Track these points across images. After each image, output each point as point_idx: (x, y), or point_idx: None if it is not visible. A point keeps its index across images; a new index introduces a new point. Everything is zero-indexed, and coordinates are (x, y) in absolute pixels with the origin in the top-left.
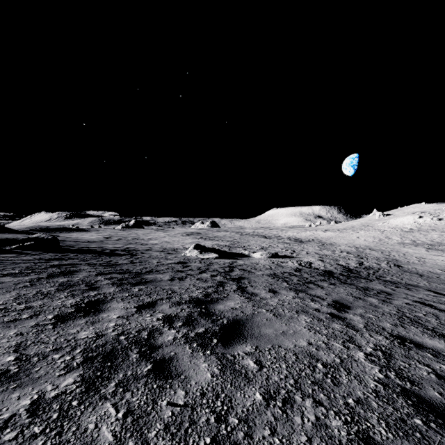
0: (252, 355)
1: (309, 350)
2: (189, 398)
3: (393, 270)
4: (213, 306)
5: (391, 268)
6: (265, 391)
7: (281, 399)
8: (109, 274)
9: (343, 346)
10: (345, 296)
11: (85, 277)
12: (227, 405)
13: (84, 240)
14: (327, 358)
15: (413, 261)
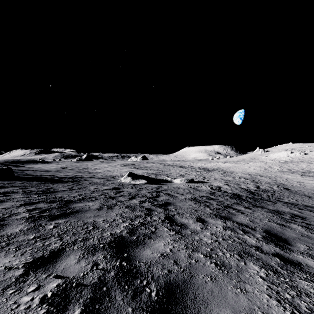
0: None
1: None
2: None
3: (285, 192)
4: (137, 253)
5: (282, 190)
6: None
7: None
8: (35, 204)
9: None
10: (270, 223)
11: (4, 208)
12: None
13: (44, 169)
14: None
15: (296, 185)
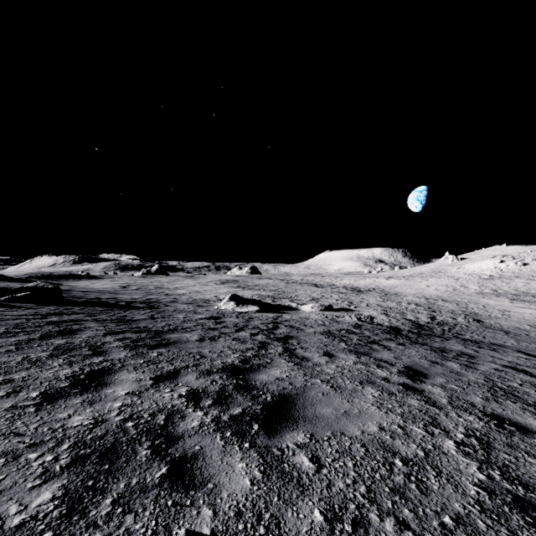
0: (306, 448)
1: (382, 438)
2: (218, 522)
3: (472, 325)
4: (253, 377)
5: (470, 323)
6: (327, 506)
7: (351, 519)
8: (121, 334)
9: (425, 432)
10: (419, 360)
11: (90, 337)
12: (274, 533)
13: (95, 289)
14: (406, 450)
15: (495, 315)
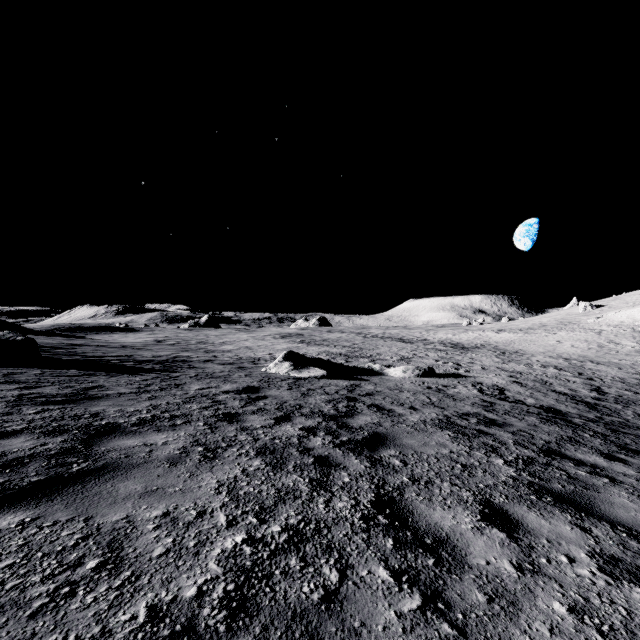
0: None
1: None
2: None
3: None
4: None
5: None
6: None
7: None
8: (0, 441)
9: None
10: None
11: None
12: None
13: (119, 344)
14: None
15: None
